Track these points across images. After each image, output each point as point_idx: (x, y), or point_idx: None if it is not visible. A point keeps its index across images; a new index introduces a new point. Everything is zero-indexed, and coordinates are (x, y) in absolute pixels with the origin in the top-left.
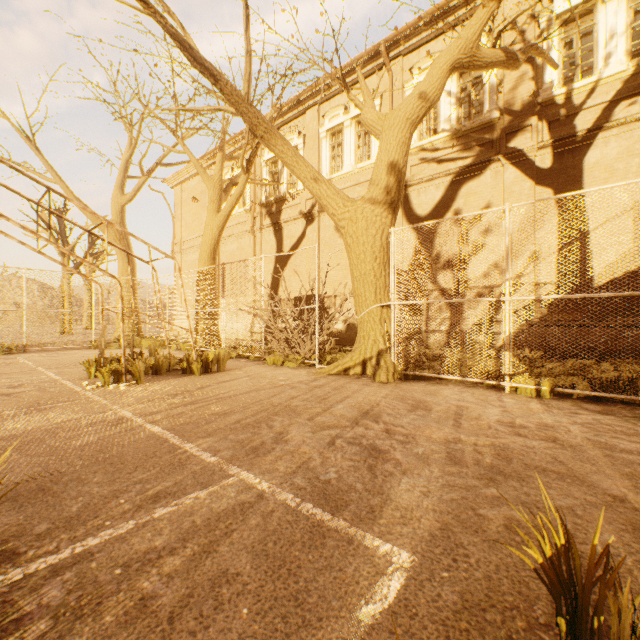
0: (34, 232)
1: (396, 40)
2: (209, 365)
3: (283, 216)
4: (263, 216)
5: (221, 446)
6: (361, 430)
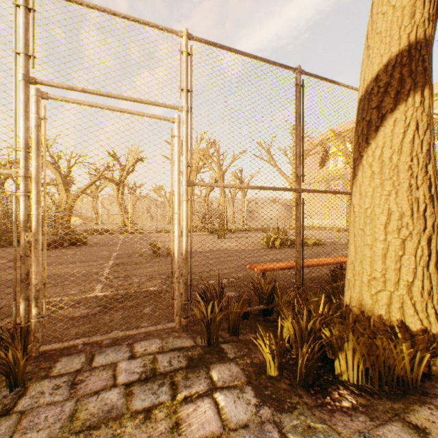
0: None
1: None
2: None
3: None
4: None
5: None
6: None
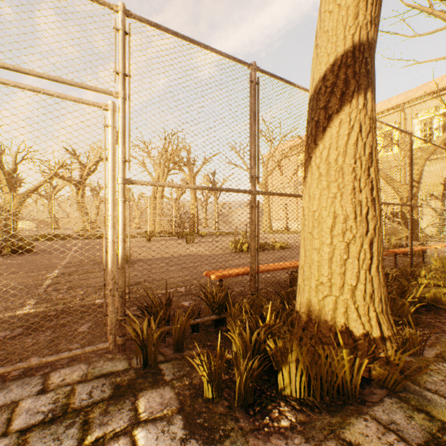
0: None
1: (408, 102)
2: None
3: None
4: None
5: None
6: None
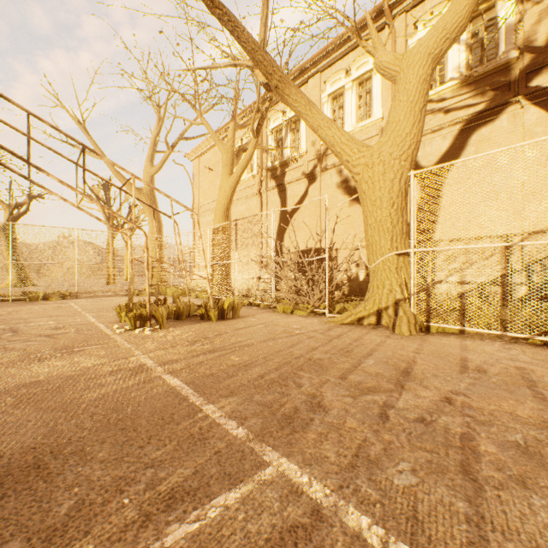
0: (70, 186)
1: None
2: (225, 312)
3: (287, 178)
4: (268, 179)
5: (247, 411)
6: (413, 397)
